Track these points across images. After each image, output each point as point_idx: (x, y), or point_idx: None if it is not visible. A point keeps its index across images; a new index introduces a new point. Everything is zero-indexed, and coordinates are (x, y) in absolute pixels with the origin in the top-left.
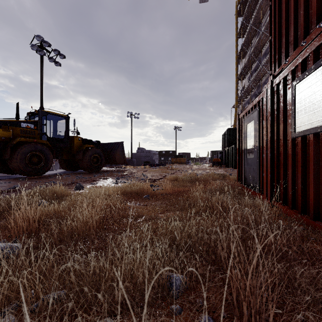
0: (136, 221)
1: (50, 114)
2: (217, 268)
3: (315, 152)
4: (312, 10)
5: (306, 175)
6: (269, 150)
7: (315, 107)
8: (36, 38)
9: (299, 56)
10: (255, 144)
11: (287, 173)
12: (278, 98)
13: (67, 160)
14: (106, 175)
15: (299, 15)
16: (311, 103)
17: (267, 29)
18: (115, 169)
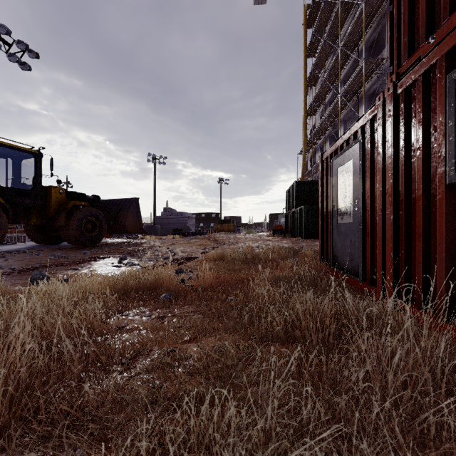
0: (128, 372)
1: (3, 147)
2: None
3: None
4: None
5: None
6: (390, 209)
7: None
8: None
9: None
10: (356, 199)
11: (430, 252)
12: (410, 114)
13: (39, 227)
14: (106, 251)
15: None
16: None
17: (347, 46)
18: (125, 241)
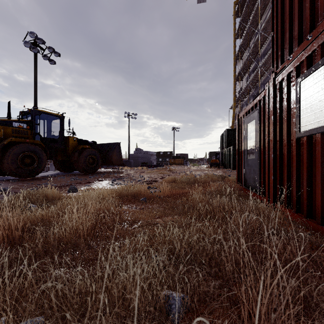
0: (131, 226)
1: (43, 113)
2: (222, 283)
3: (322, 152)
4: (319, 2)
5: (312, 177)
6: (271, 151)
7: (322, 105)
8: (29, 35)
9: (305, 51)
10: (256, 144)
11: (290, 175)
12: (281, 97)
13: (61, 161)
14: (102, 176)
15: (304, 8)
16: (318, 100)
17: (265, 30)
18: (112, 171)
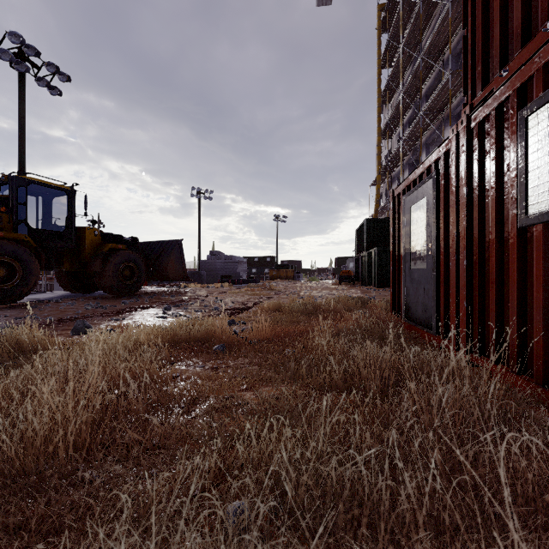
0: (188, 414)
1: (34, 184)
2: None
3: None
4: None
5: None
6: (463, 254)
7: None
8: (9, 37)
9: (538, 54)
10: (429, 242)
11: (503, 300)
12: (484, 150)
13: (72, 273)
14: (147, 301)
15: None
16: None
17: (429, 54)
18: (167, 290)
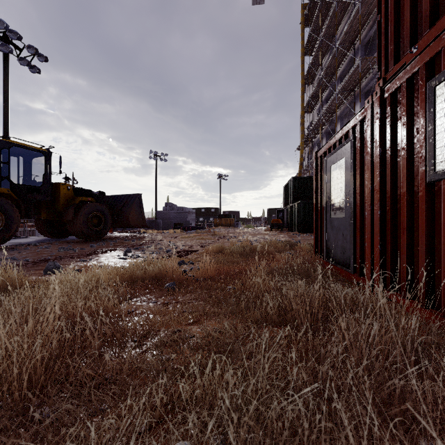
0: (139, 348)
1: (16, 146)
2: None
3: None
4: None
5: None
6: (377, 205)
7: None
8: None
9: None
10: (347, 195)
11: (413, 244)
12: (395, 117)
13: (48, 222)
14: (112, 244)
15: None
16: None
17: (343, 45)
18: (128, 235)
